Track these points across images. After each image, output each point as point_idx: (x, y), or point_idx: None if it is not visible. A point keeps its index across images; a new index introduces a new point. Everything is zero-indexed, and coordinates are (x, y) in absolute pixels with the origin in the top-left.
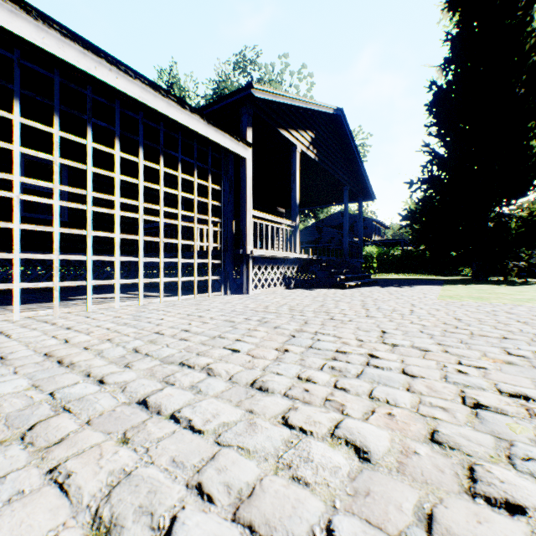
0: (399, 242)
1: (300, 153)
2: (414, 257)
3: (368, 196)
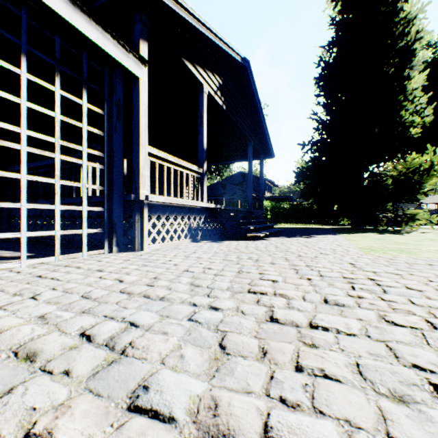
0: (287, 198)
1: (207, 97)
2: (299, 210)
3: (268, 154)
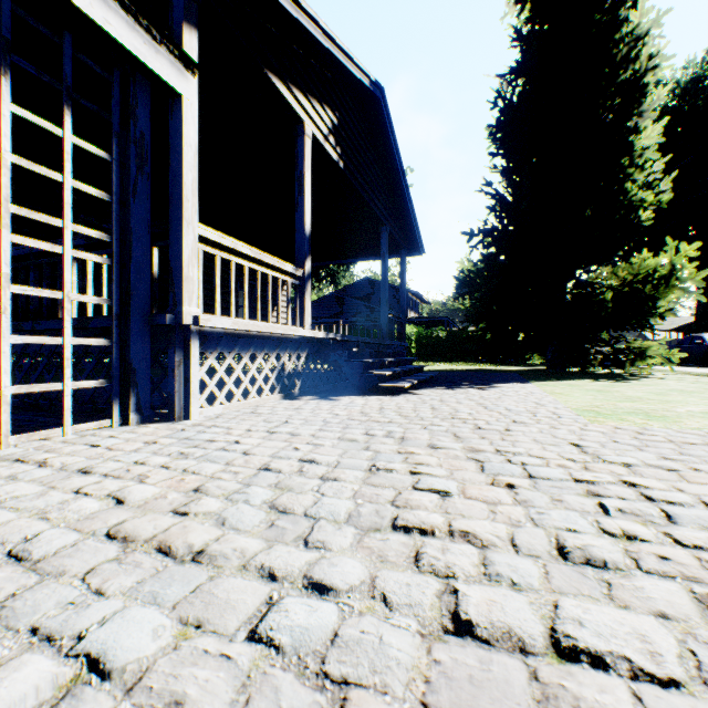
0: (442, 321)
1: (312, 145)
2: (462, 340)
3: (414, 248)
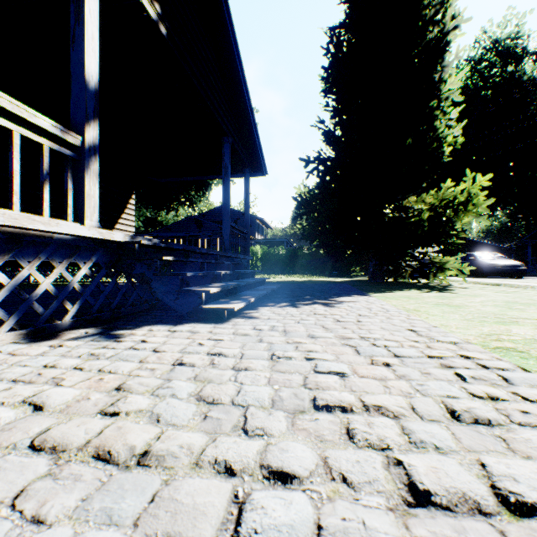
0: (282, 242)
1: None
2: (298, 257)
3: (257, 168)
